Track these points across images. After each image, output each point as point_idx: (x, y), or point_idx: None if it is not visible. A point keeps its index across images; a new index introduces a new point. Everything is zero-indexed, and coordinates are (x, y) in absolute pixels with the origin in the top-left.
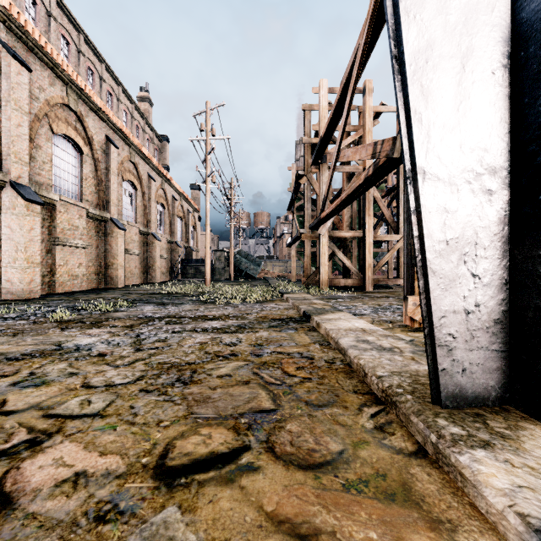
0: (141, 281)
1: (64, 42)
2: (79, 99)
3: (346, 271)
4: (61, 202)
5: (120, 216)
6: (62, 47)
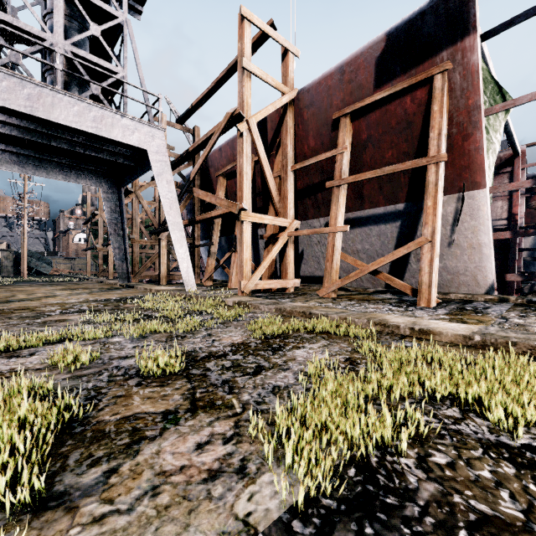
0: None
1: None
2: None
3: None
4: None
5: None
6: None
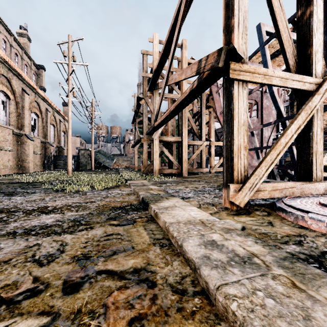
0: (15, 172)
1: None
2: None
3: (170, 164)
4: None
5: None
6: None
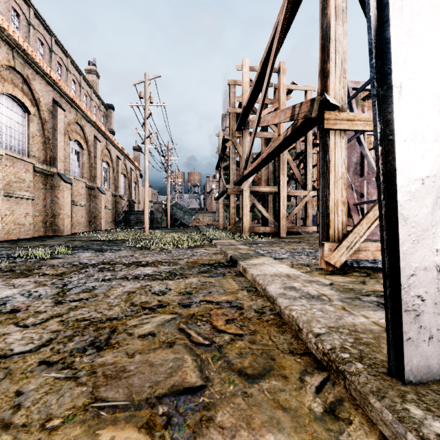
0: (87, 229)
1: (15, 14)
2: (25, 63)
3: (264, 220)
4: (7, 156)
5: (67, 172)
6: (13, 18)
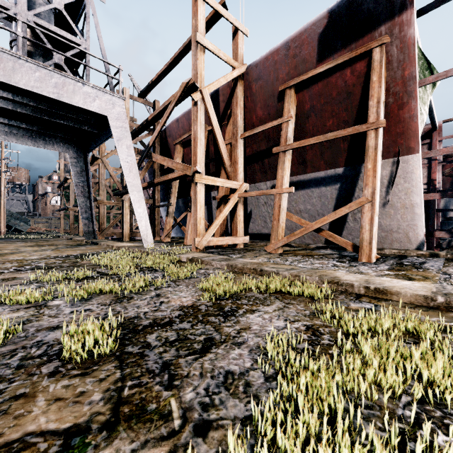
0: None
1: None
2: None
3: None
4: None
5: None
6: None
